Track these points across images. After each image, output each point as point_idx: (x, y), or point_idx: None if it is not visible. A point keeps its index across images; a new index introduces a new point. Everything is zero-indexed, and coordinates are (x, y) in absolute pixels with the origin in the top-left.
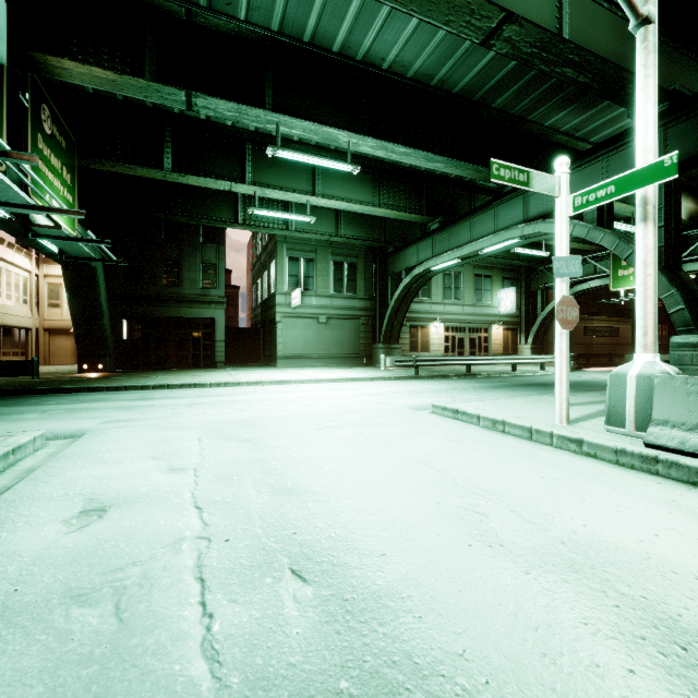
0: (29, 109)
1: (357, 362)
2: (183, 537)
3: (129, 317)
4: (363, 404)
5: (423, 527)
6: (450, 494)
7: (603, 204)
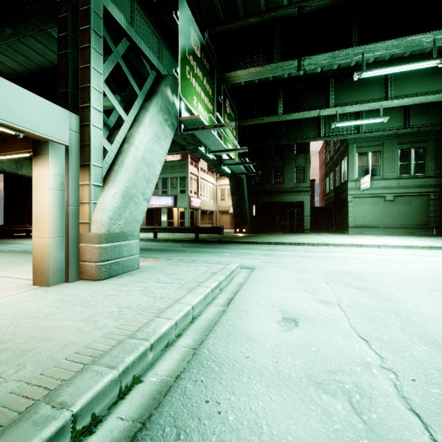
0: (222, 103)
1: (425, 232)
2: (367, 361)
3: (255, 203)
4: None
5: None
6: None
7: None
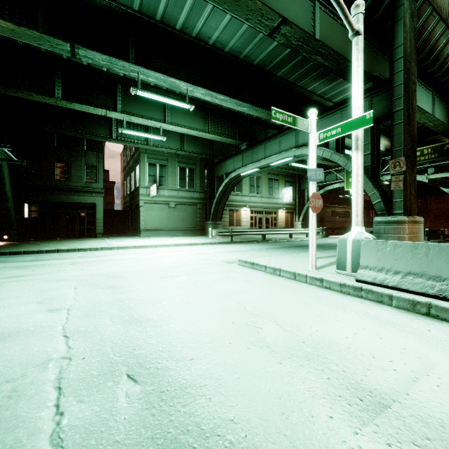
0: None
1: (195, 233)
2: (50, 358)
3: (29, 202)
4: (195, 260)
5: (221, 338)
6: (241, 316)
7: (339, 139)
